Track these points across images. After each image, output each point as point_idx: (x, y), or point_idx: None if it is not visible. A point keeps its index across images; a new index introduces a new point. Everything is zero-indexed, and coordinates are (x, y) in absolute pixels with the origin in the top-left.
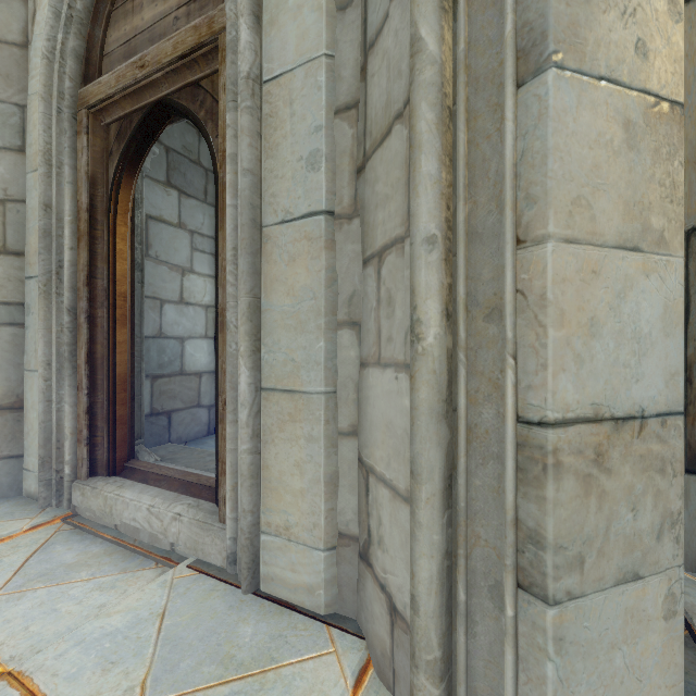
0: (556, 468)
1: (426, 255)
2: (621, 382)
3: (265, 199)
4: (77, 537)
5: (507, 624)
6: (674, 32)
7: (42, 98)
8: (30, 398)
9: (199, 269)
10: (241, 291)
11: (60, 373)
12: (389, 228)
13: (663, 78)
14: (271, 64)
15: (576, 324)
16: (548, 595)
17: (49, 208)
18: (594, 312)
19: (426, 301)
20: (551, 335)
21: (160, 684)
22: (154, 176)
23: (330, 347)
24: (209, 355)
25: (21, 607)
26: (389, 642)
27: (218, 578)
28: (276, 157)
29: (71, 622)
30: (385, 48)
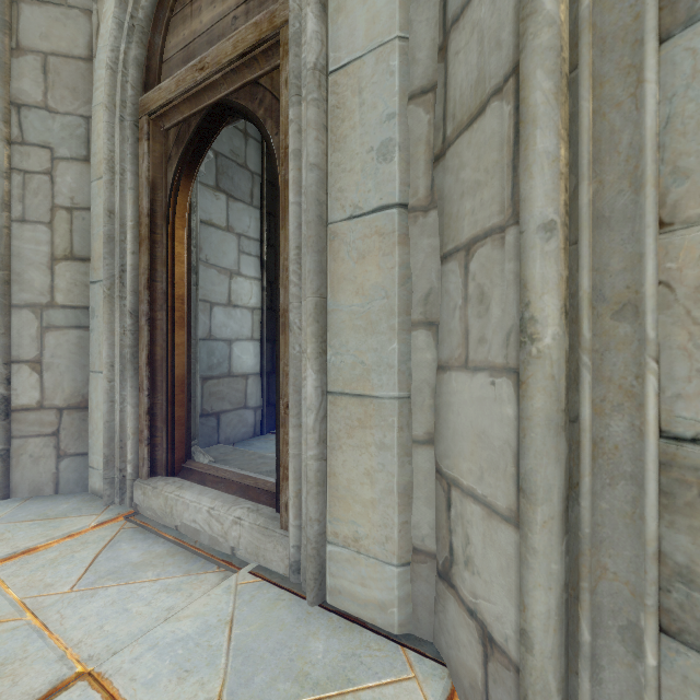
0: None
1: (543, 243)
2: None
3: (332, 194)
4: (140, 536)
5: (647, 675)
6: None
7: (107, 107)
8: (95, 398)
9: (246, 271)
10: (308, 291)
11: (122, 374)
12: (482, 218)
13: None
14: (338, 53)
15: None
16: None
17: (112, 214)
18: None
19: (543, 297)
20: None
21: (236, 699)
22: (205, 181)
23: (403, 349)
24: (255, 357)
25: (94, 604)
26: (481, 674)
27: (281, 586)
28: (344, 149)
29: (142, 624)
30: (475, 20)
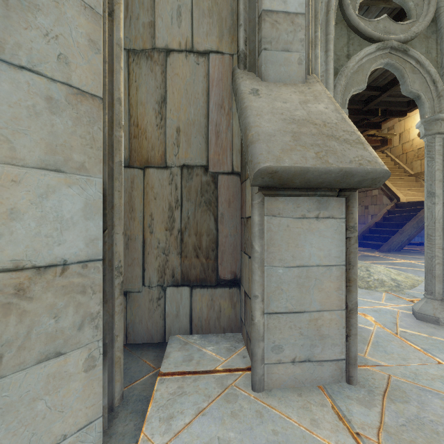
0: None
1: None
2: (43, 246)
3: None
4: None
5: None
6: (94, 58)
7: None
8: None
9: None
10: None
11: None
12: None
13: (84, 80)
14: None
15: None
16: None
17: None
18: (14, 205)
19: None
20: None
21: None
22: None
23: None
24: None
25: None
26: None
27: None
28: None
29: None
30: None
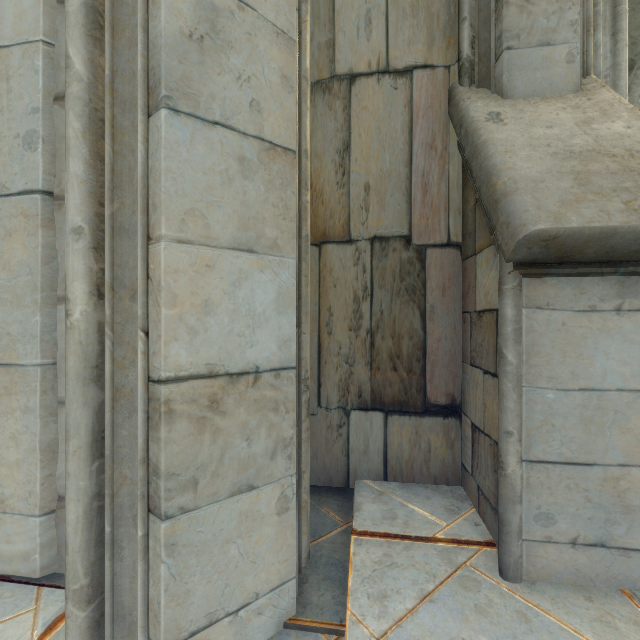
0: (168, 414)
1: (73, 243)
2: (236, 347)
3: None
4: None
5: (138, 543)
6: (287, 99)
7: None
8: None
9: None
10: None
11: None
12: None
13: (277, 131)
14: None
15: (190, 305)
16: (162, 513)
17: None
18: (208, 296)
19: (73, 283)
20: (164, 313)
21: None
22: None
23: (48, 321)
24: None
25: None
26: None
27: None
28: None
29: None
30: None
